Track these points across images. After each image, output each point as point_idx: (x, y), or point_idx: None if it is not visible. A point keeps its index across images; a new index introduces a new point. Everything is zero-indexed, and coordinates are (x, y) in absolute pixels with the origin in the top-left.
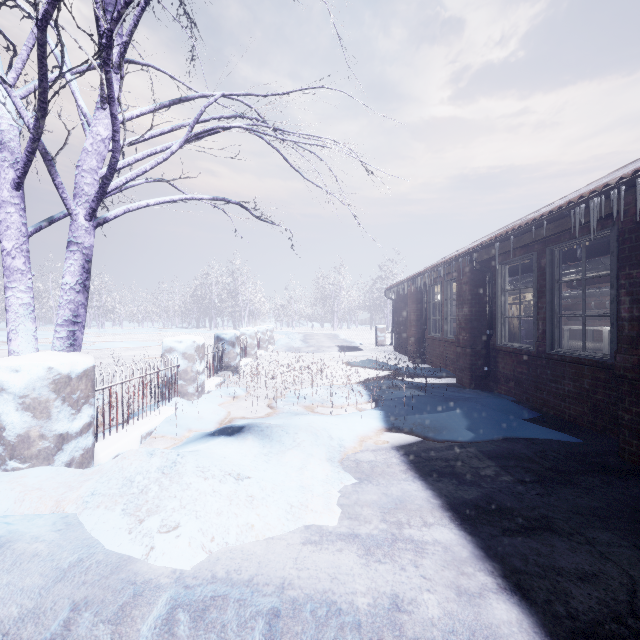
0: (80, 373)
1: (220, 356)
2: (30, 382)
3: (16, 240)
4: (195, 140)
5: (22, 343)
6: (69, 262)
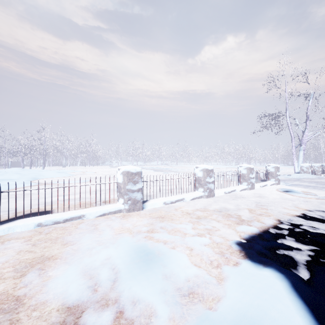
0: (310, 166)
1: (323, 169)
2: (307, 166)
3: (294, 150)
4: (322, 131)
5: (295, 163)
6: (301, 152)
